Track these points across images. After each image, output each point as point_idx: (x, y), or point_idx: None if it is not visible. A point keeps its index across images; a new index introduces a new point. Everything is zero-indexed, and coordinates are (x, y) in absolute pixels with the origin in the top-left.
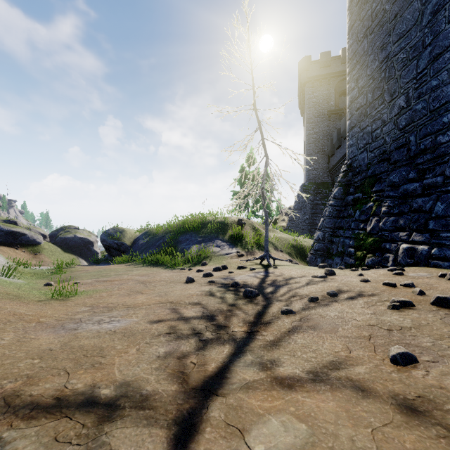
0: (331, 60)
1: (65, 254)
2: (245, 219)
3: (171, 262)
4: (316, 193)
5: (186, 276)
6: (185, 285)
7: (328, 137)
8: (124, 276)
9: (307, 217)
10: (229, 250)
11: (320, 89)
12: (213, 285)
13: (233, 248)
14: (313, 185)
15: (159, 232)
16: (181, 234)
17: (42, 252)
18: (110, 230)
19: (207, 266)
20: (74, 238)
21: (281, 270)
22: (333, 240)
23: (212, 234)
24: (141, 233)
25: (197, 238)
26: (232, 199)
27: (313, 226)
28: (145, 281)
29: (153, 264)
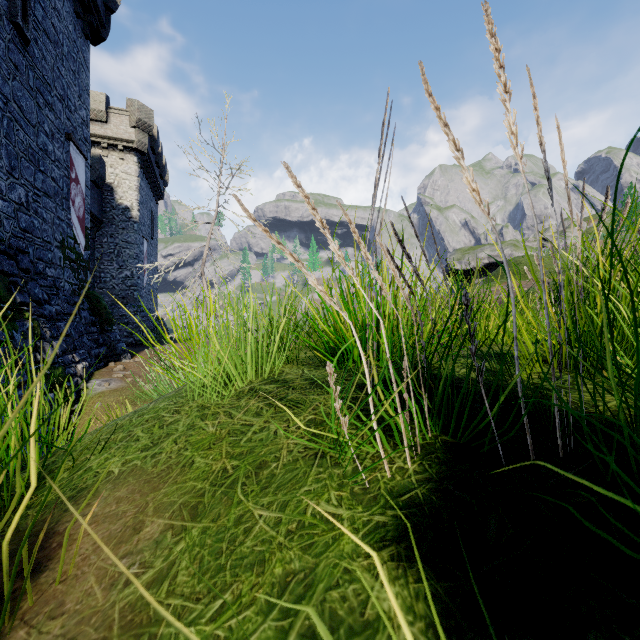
0: None
1: None
2: None
3: None
4: None
5: None
6: None
7: None
8: None
9: None
10: None
11: None
12: None
13: None
14: None
15: None
16: None
17: None
18: None
19: None
20: None
21: None
22: None
23: None
24: None
25: None
26: None
27: None
28: None
29: None
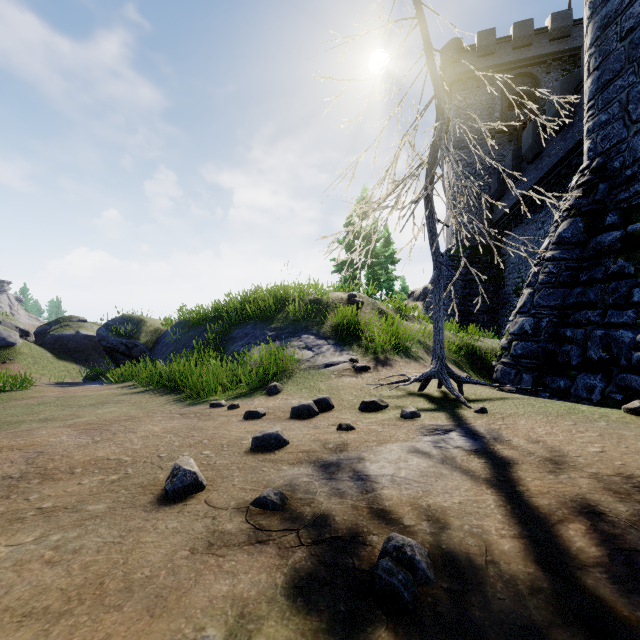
0: (496, 43)
1: (59, 362)
2: (361, 295)
3: (198, 385)
4: (471, 262)
5: (201, 441)
6: (141, 521)
7: (489, 171)
8: (41, 429)
9: (456, 302)
10: (333, 356)
11: (477, 93)
12: (270, 541)
13: (341, 352)
14: (465, 249)
15: (199, 322)
16: (237, 325)
17: (16, 360)
18: (116, 321)
19: (278, 397)
20: (75, 337)
21: (514, 422)
22: (564, 333)
23: (297, 323)
24: (172, 325)
25: (265, 330)
26: (333, 272)
27: (466, 317)
28: (43, 467)
29: (169, 387)
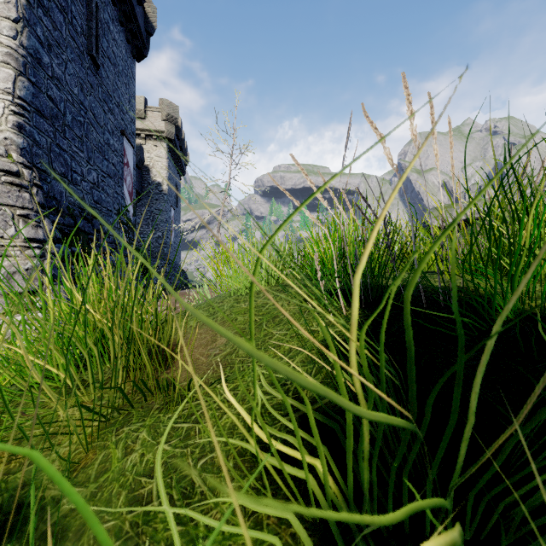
0: None
1: None
2: None
3: None
4: None
5: None
6: None
7: None
8: None
9: None
10: None
11: None
12: None
13: None
14: None
15: None
16: None
17: None
18: None
19: None
20: None
21: None
22: None
23: None
24: None
25: None
26: None
27: None
28: None
29: None
